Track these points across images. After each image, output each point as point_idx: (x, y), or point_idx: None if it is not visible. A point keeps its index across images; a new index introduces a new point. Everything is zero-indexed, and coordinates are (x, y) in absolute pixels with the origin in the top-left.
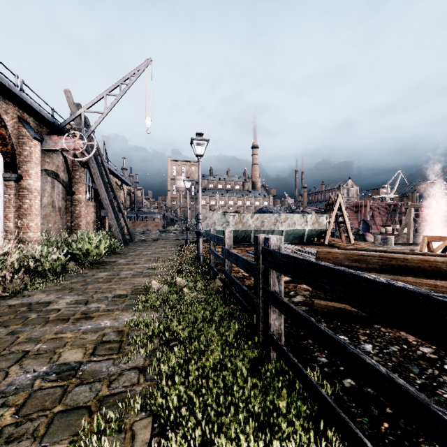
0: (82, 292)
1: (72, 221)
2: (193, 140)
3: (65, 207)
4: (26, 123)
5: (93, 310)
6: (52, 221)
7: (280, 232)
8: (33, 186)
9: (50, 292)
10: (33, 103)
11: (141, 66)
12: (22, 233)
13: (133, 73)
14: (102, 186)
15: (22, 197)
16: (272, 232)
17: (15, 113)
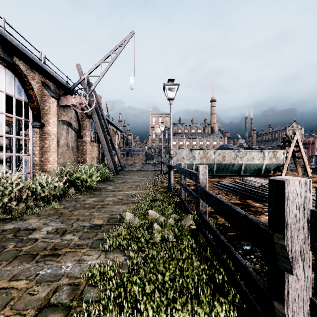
0: (66, 219)
1: (81, 156)
2: (165, 85)
3: (76, 146)
4: (47, 86)
5: (65, 244)
6: (67, 157)
7: (239, 165)
8: (51, 131)
9: (43, 216)
10: (51, 71)
11: (126, 38)
12: (44, 165)
13: (121, 44)
14: (100, 131)
15: (44, 139)
16: (232, 165)
17: (40, 79)
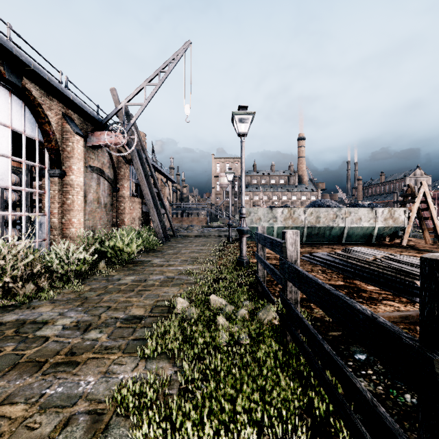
0: (92, 307)
1: (118, 216)
2: (235, 114)
3: (110, 203)
4: (69, 119)
5: (87, 346)
6: (98, 217)
7: (340, 229)
8: (76, 182)
9: (59, 303)
10: (74, 98)
11: (180, 51)
12: (66, 229)
13: (172, 59)
14: (144, 182)
15: (66, 193)
16: (329, 229)
17: (59, 109)
